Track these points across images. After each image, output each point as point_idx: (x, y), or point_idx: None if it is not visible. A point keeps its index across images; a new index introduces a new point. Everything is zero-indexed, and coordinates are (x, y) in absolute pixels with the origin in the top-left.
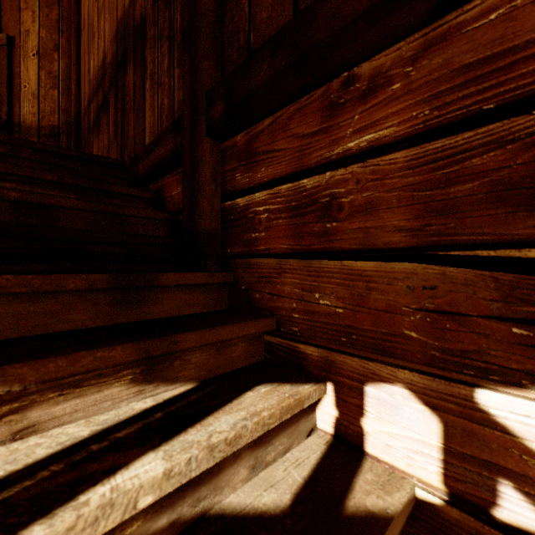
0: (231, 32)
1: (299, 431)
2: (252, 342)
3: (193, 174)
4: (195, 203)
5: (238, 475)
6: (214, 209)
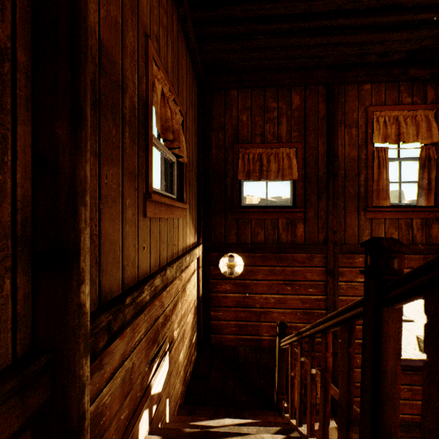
0: None
1: None
2: None
3: (83, 418)
4: None
5: None
6: None
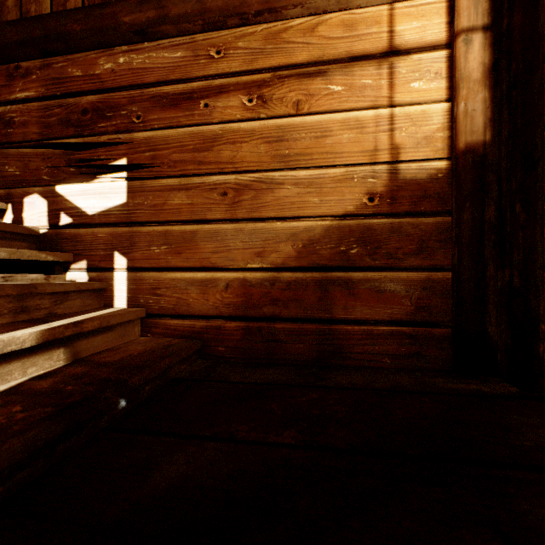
0: None
1: None
2: None
3: None
4: None
5: None
6: None
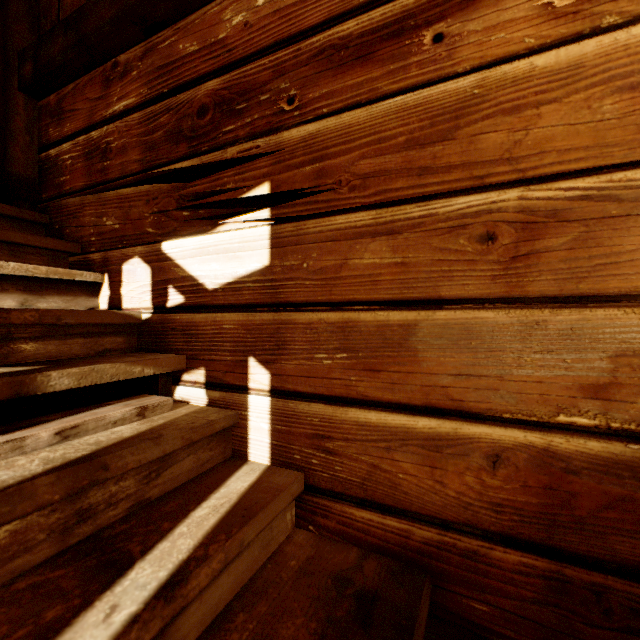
0: (46, 6)
1: (78, 303)
2: (54, 259)
3: (6, 123)
4: (7, 150)
5: (6, 302)
6: (29, 158)
